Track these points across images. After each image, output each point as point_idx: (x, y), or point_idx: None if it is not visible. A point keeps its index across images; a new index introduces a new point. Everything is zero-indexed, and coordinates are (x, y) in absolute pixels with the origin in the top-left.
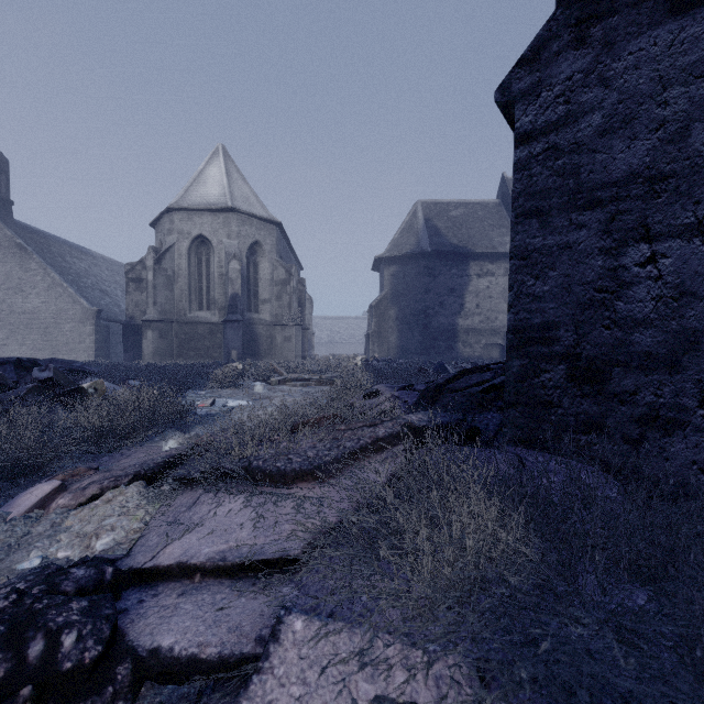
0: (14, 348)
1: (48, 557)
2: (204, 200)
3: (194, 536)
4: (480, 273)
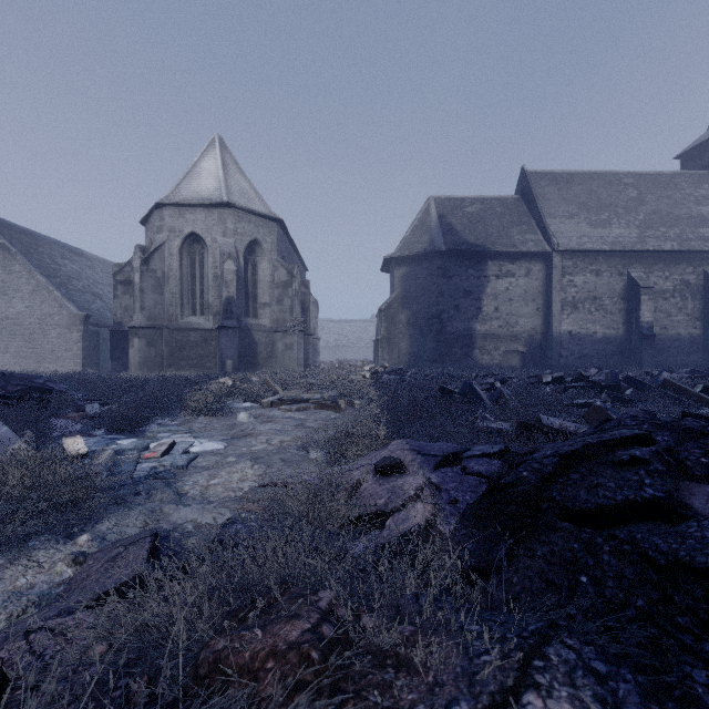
0: None
1: None
2: (197, 195)
3: None
4: (499, 274)
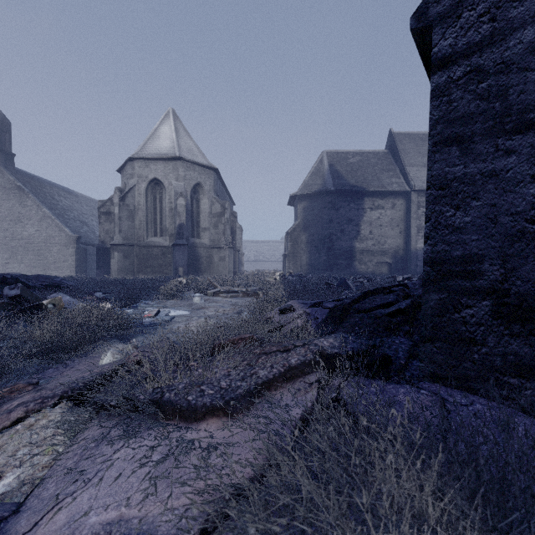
0: (15, 265)
1: None
2: (157, 151)
3: (87, 492)
4: (372, 207)
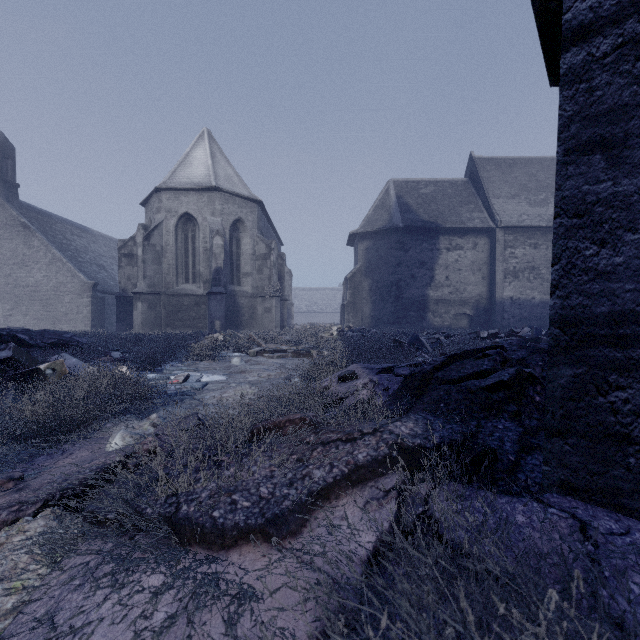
0: (19, 318)
1: None
2: (189, 180)
3: None
4: (449, 247)
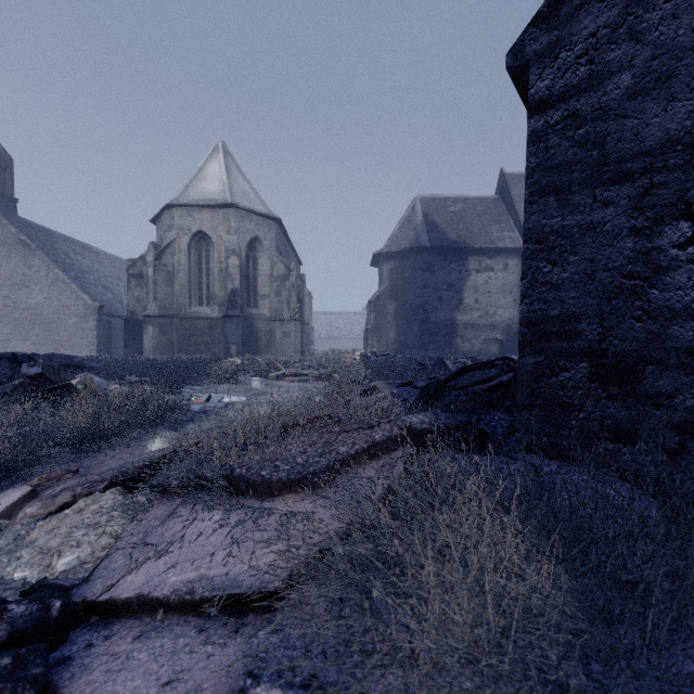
0: (18, 343)
1: (4, 577)
2: (203, 196)
3: (161, 559)
4: (478, 268)
